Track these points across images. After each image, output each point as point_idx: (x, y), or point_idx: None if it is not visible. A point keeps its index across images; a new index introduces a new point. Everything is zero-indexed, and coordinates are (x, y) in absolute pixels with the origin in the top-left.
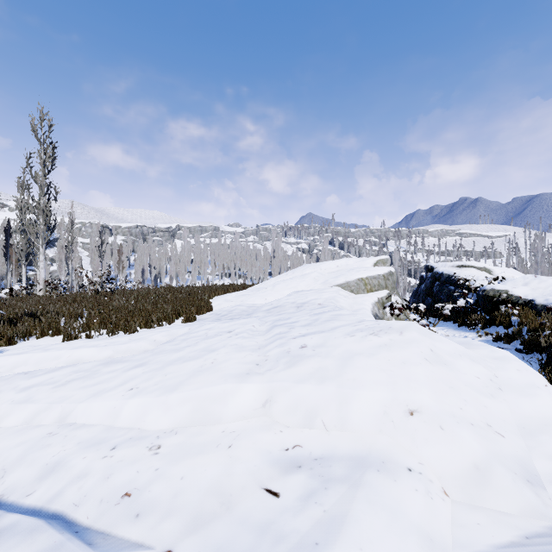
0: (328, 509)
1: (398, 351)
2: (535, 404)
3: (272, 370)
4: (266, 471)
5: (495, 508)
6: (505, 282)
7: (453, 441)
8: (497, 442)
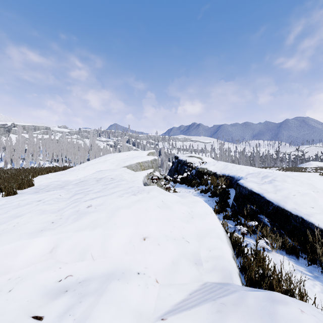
0: (77, 317)
1: (144, 203)
2: (205, 222)
3: (62, 225)
4: (37, 302)
5: (179, 282)
6: (206, 164)
7: (163, 250)
8: (185, 246)
